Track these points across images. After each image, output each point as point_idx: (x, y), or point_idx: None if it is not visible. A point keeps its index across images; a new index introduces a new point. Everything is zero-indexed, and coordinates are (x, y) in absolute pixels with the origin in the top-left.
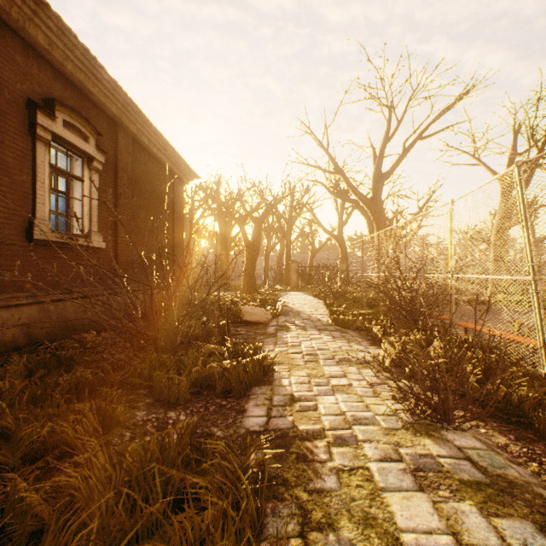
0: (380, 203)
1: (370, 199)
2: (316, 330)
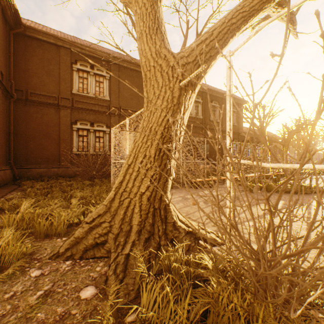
0: None
1: None
2: None
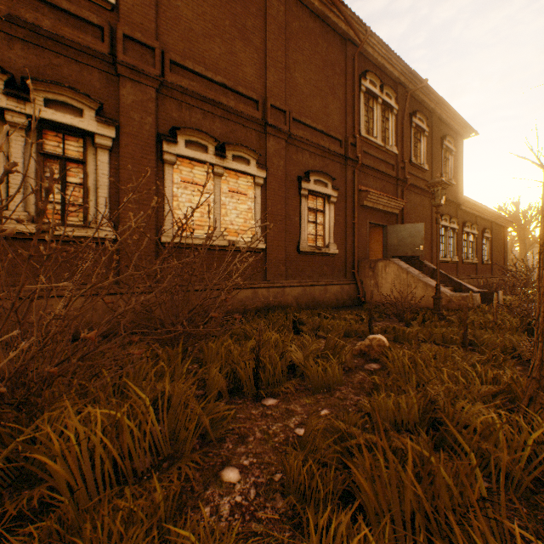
0: None
1: None
2: None
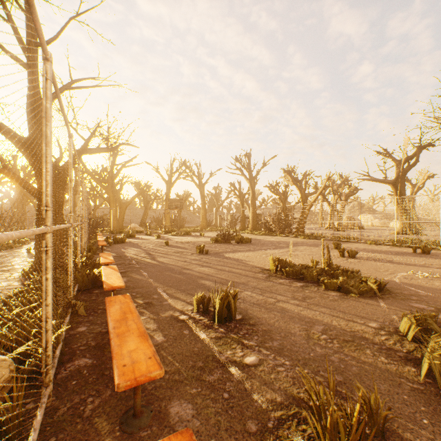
0: (112, 189)
1: (107, 187)
2: None
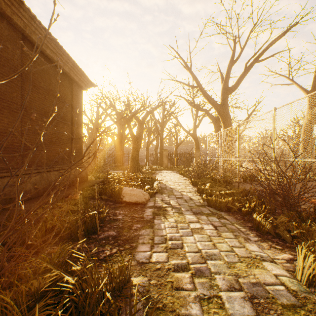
0: (227, 108)
1: (220, 105)
2: (192, 214)
